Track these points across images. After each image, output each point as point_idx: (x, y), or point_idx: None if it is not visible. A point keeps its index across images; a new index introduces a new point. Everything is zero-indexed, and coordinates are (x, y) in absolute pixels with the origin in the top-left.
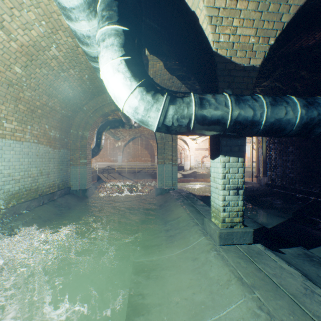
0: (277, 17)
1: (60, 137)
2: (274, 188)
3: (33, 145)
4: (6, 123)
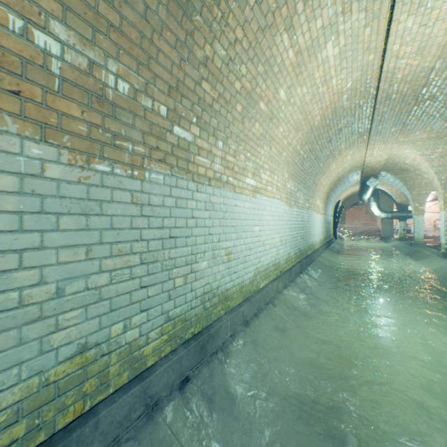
0: None
1: None
2: None
3: None
4: None
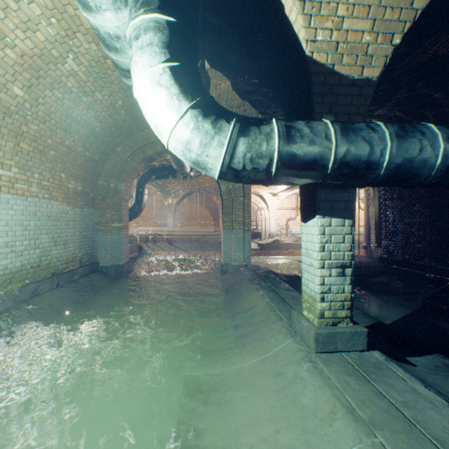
0: (406, 1)
1: (83, 191)
2: (392, 264)
3: (43, 202)
4: (2, 170)
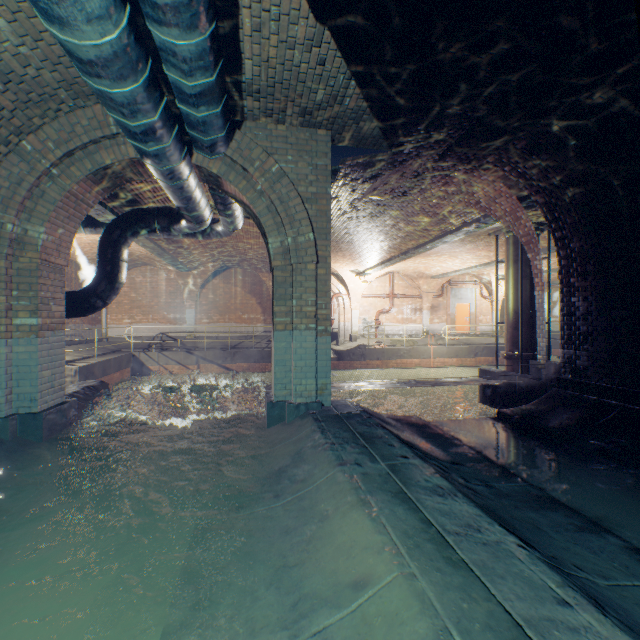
0: None
1: None
2: (586, 393)
3: None
4: None
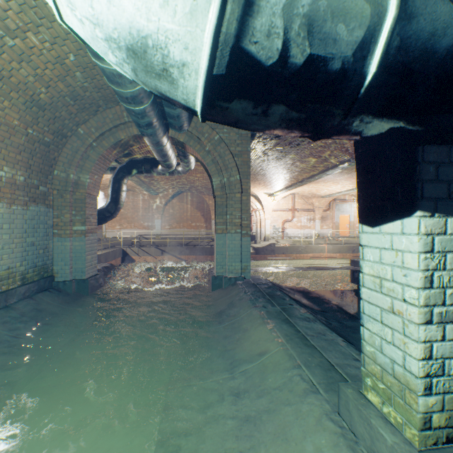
0: None
1: (27, 182)
2: None
3: None
4: None
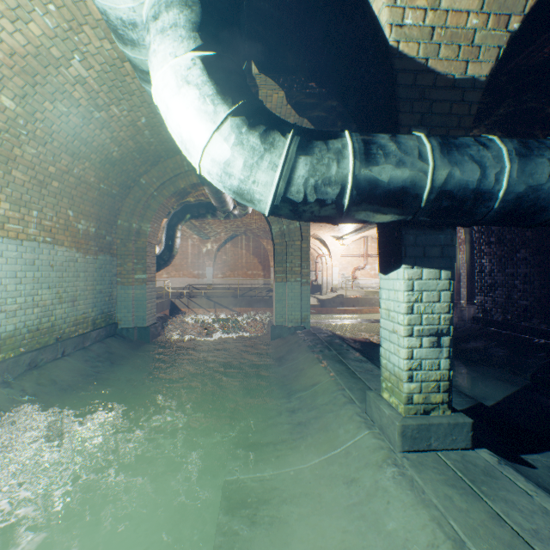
0: None
1: (97, 233)
2: (490, 326)
3: (43, 247)
4: None
